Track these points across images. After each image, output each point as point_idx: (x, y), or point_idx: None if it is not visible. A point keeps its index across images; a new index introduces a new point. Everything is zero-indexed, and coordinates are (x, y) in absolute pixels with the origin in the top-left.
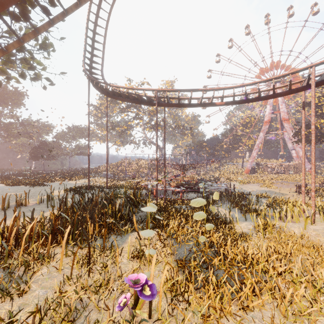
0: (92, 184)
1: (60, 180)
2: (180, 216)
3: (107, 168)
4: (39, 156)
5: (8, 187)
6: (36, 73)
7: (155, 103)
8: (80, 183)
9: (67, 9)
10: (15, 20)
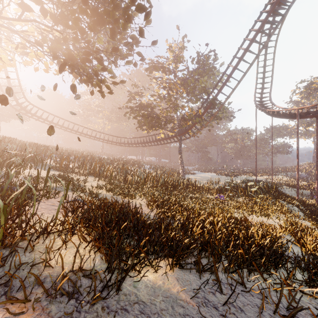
0: (269, 180)
1: (246, 175)
2: (270, 197)
3: (271, 168)
4: (239, 156)
5: (217, 176)
6: (226, 115)
7: (302, 116)
8: (260, 178)
9: (229, 94)
10: (212, 109)
